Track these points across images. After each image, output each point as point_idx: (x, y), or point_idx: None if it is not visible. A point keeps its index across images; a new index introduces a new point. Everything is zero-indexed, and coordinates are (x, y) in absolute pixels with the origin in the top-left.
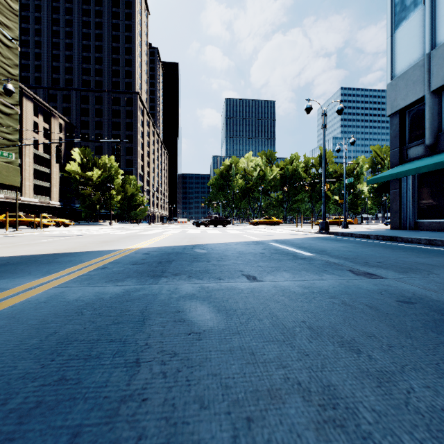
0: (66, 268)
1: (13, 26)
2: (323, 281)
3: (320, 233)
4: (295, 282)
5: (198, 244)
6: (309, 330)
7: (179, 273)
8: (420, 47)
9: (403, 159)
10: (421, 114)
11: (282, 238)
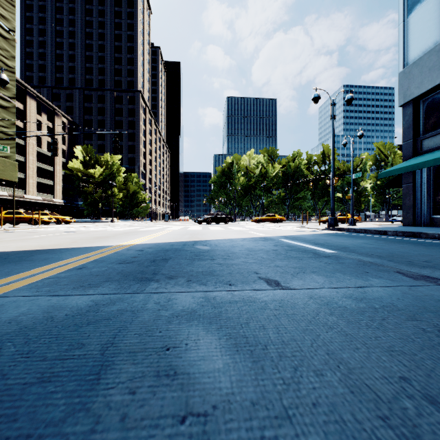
0: (34, 267)
1: (10, 17)
2: (376, 288)
3: (329, 229)
4: (338, 290)
5: (199, 240)
6: (434, 408)
7: (175, 276)
8: (436, 31)
9: (417, 151)
10: (437, 103)
11: (291, 235)
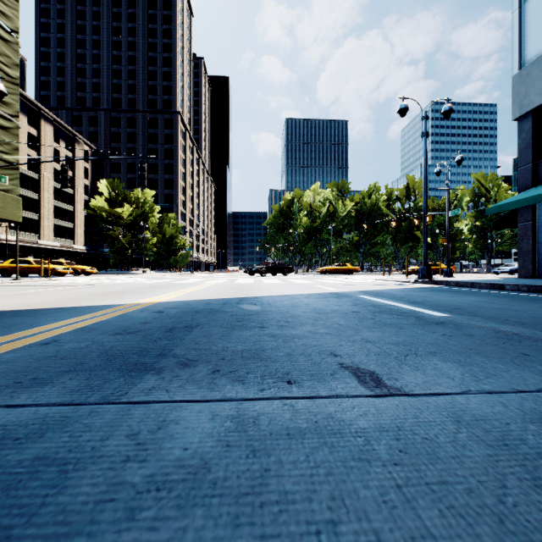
0: None
1: (12, 14)
2: None
3: (420, 282)
4: (502, 400)
5: (247, 297)
6: None
7: (194, 360)
8: None
9: (538, 178)
10: None
11: (372, 289)
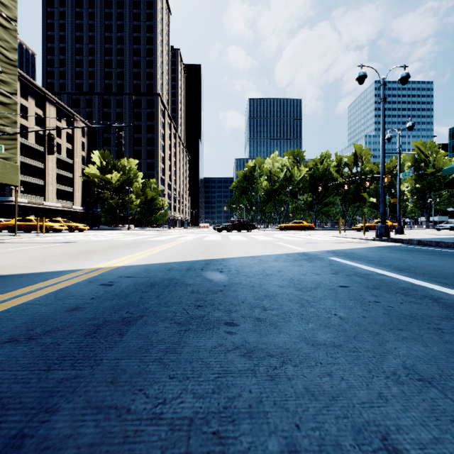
0: None
1: (11, 5)
2: None
3: (379, 240)
4: None
5: (214, 259)
6: None
7: None
8: None
9: None
10: None
11: (338, 249)
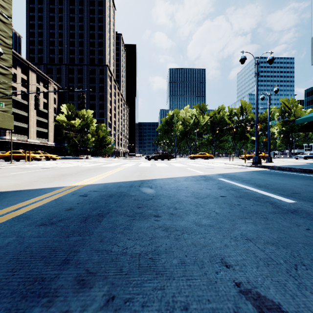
0: None
1: (8, 7)
2: None
3: (254, 166)
4: None
5: (146, 179)
6: None
7: (93, 272)
8: None
9: None
10: None
11: (226, 172)
